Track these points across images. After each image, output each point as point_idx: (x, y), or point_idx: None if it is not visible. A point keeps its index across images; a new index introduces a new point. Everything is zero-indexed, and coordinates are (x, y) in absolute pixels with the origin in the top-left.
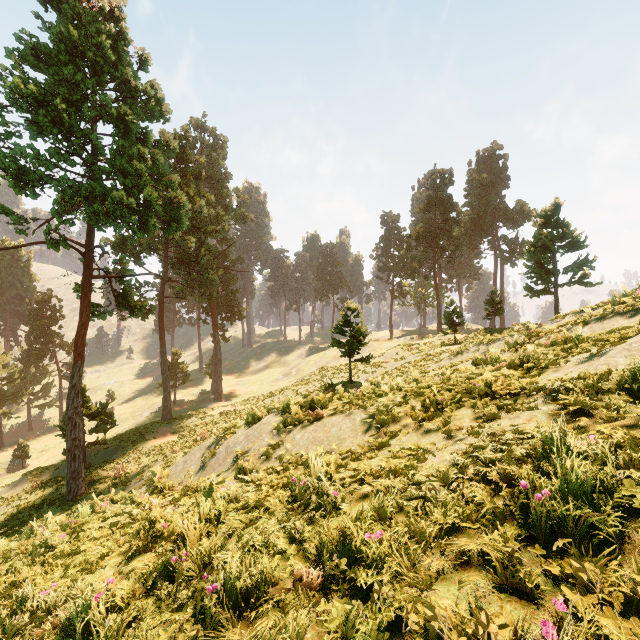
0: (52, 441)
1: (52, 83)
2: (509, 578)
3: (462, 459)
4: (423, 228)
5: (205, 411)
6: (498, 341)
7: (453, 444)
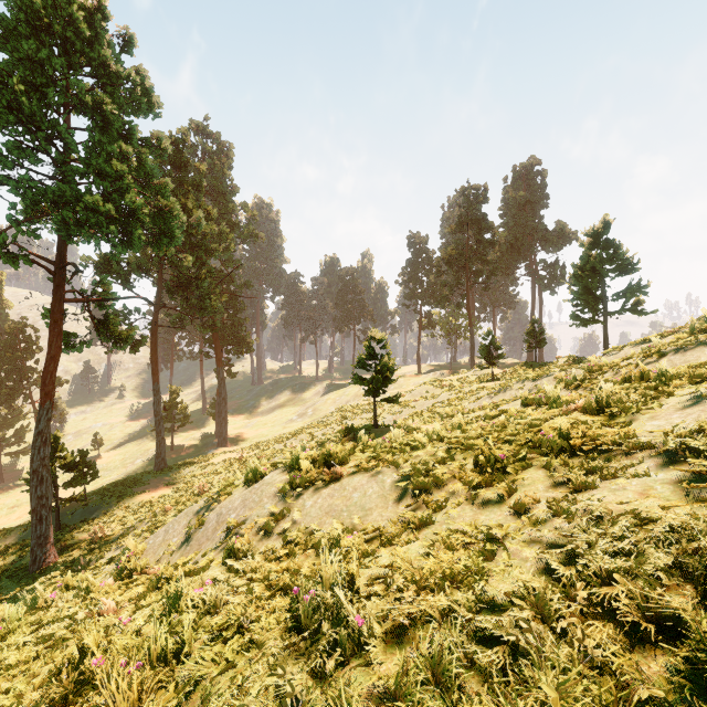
0: (25, 495)
1: (11, 62)
2: None
3: (560, 565)
4: (455, 250)
5: (206, 459)
6: (546, 377)
7: (531, 529)
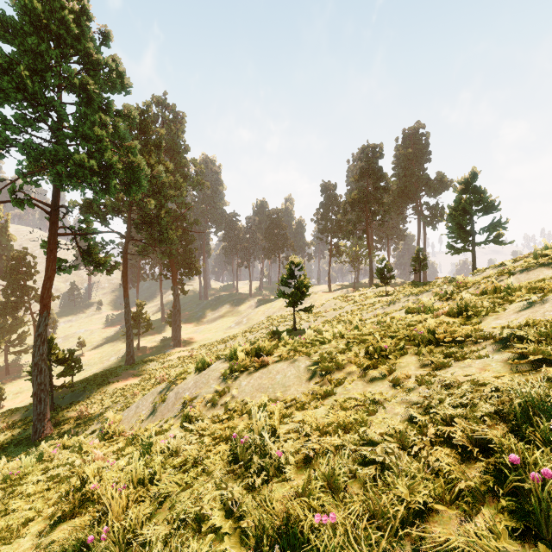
0: (26, 384)
1: (18, 53)
2: None
3: (419, 415)
4: (357, 195)
5: (165, 356)
6: (426, 292)
7: (403, 395)
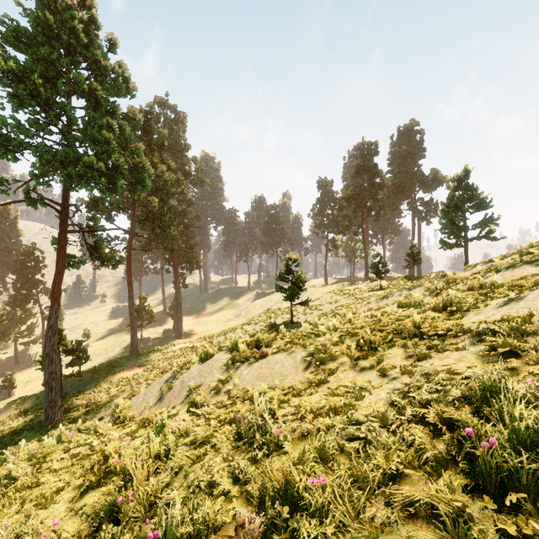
0: (35, 373)
1: (31, 62)
2: (461, 536)
3: (399, 399)
4: (353, 191)
5: (167, 347)
6: (418, 287)
7: (388, 382)
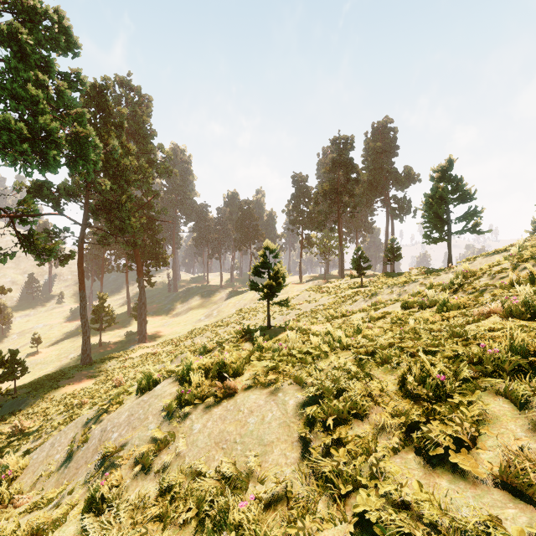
0: None
1: None
2: None
3: None
4: (329, 185)
5: (126, 354)
6: (412, 283)
7: None
